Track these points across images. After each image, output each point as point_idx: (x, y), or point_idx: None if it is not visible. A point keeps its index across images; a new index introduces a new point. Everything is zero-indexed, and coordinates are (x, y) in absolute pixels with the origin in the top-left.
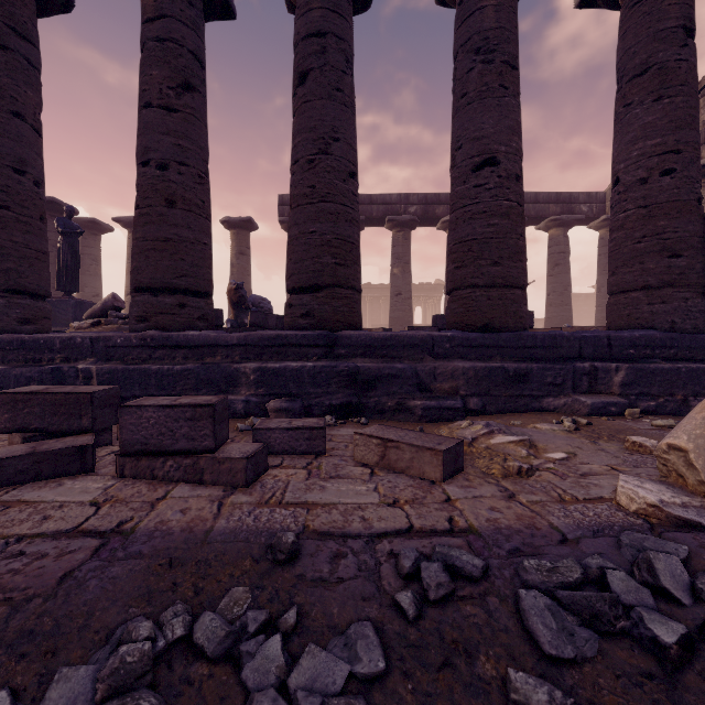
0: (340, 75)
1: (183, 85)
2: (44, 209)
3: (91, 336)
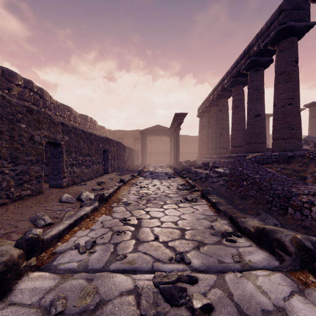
0: (252, 95)
1: (236, 107)
2: (228, 133)
3: (224, 155)
